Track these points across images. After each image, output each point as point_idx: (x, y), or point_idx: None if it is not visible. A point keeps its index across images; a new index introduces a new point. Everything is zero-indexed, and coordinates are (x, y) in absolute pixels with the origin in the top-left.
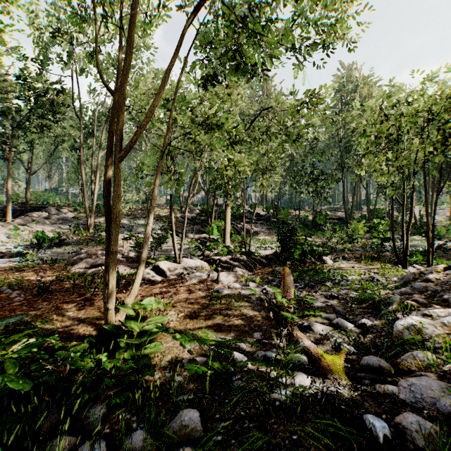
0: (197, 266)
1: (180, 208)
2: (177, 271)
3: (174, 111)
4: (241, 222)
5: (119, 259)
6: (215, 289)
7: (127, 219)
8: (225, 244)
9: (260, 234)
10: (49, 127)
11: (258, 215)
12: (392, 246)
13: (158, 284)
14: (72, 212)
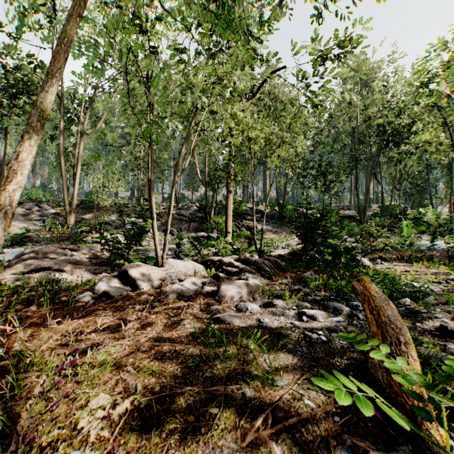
0: (188, 269)
1: (176, 205)
2: (156, 279)
3: (152, 36)
4: (243, 219)
5: (79, 261)
6: (213, 316)
7: (116, 216)
8: (227, 241)
9: (265, 232)
10: (24, 110)
11: (262, 213)
12: (445, 244)
13: (117, 302)
14: (54, 208)
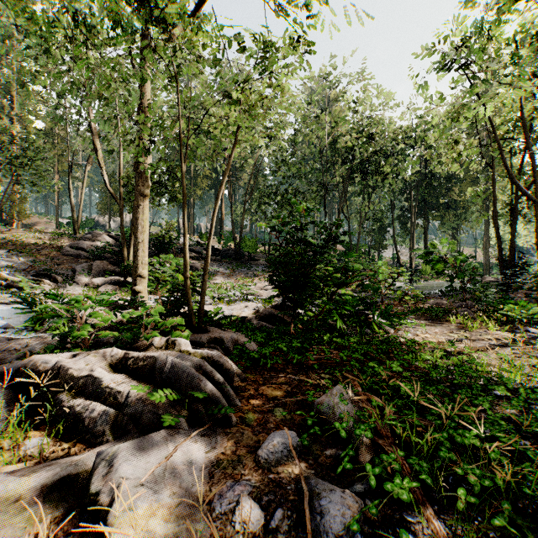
0: None
1: (74, 233)
2: None
3: None
4: None
5: None
6: None
7: None
8: (138, 293)
9: (216, 275)
10: None
11: (213, 249)
12: (463, 289)
13: None
14: None
